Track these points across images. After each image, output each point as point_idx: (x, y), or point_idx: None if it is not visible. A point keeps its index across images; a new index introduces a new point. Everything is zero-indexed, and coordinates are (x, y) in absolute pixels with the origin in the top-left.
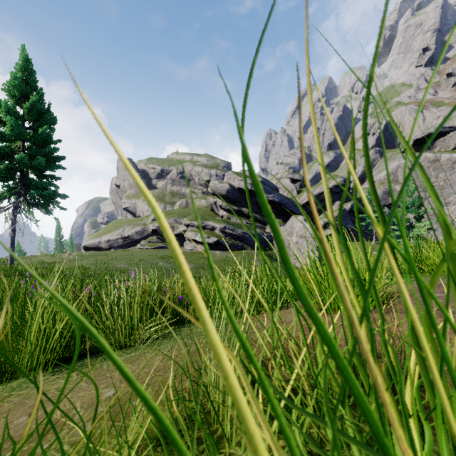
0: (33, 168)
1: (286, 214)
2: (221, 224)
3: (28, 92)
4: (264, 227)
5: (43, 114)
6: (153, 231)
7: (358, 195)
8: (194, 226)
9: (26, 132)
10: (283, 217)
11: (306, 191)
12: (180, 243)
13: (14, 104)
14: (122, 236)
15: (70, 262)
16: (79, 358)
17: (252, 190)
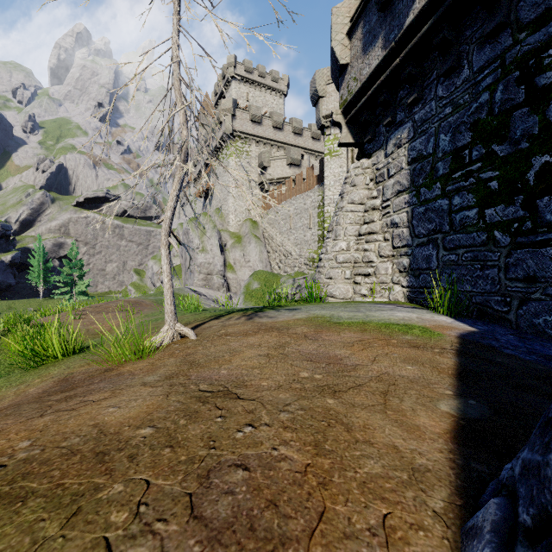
0: None
1: None
2: None
3: None
4: None
5: None
6: None
7: (22, 244)
8: None
9: None
10: None
11: None
12: None
13: None
14: None
15: None
16: None
17: None
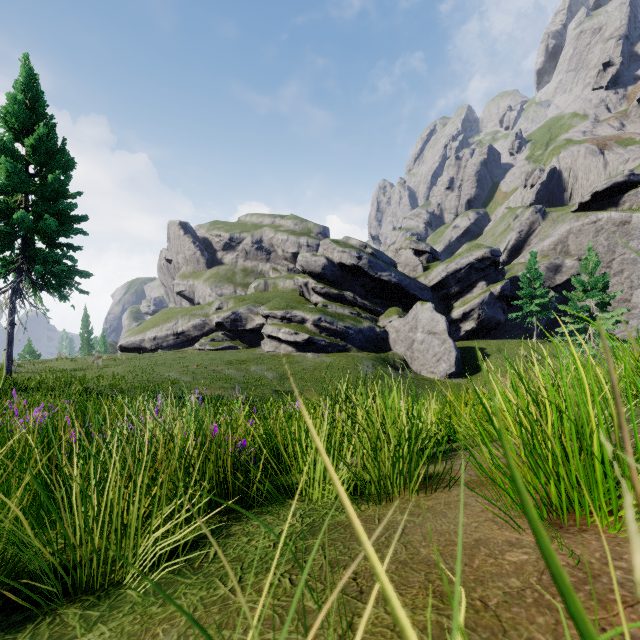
0: (41, 233)
1: (407, 301)
2: (314, 314)
3: (32, 122)
4: (376, 319)
5: (54, 154)
6: (218, 324)
7: (510, 273)
8: (276, 318)
9: (28, 180)
10: (403, 305)
11: (435, 267)
12: (256, 341)
13: (11, 139)
14: (174, 332)
15: (98, 369)
16: None
17: (359, 266)
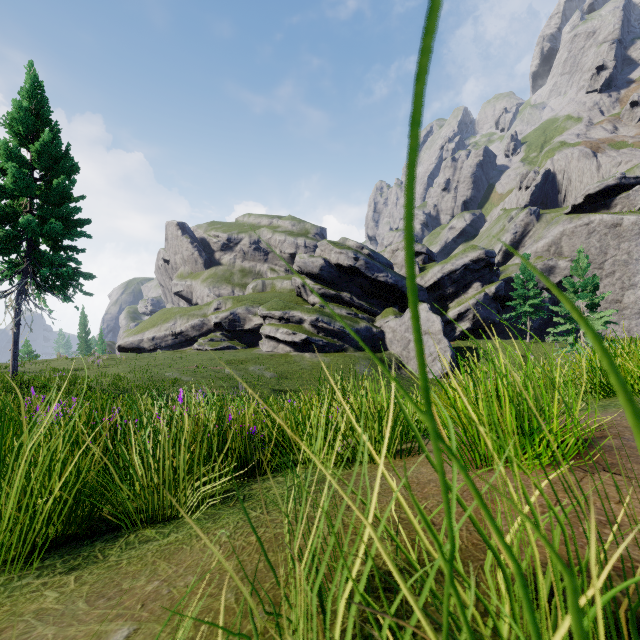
0: (45, 236)
1: (403, 301)
2: (311, 314)
3: (37, 128)
4: (373, 319)
5: (59, 159)
6: (216, 324)
7: (505, 274)
8: (274, 318)
9: (34, 184)
10: (399, 305)
11: (431, 268)
12: (254, 341)
13: (18, 145)
14: (172, 332)
15: (98, 369)
16: (88, 539)
17: (356, 267)
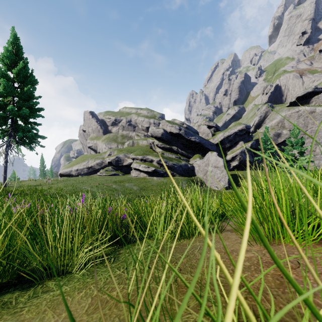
0: (20, 116)
1: (204, 151)
2: (157, 157)
3: (16, 61)
4: (188, 160)
5: (27, 77)
6: (109, 163)
7: (255, 137)
8: (138, 159)
9: (14, 90)
10: (202, 153)
11: (218, 134)
12: (128, 171)
13: (6, 69)
14: (87, 167)
15: (49, 185)
16: (13, 287)
17: (180, 133)
